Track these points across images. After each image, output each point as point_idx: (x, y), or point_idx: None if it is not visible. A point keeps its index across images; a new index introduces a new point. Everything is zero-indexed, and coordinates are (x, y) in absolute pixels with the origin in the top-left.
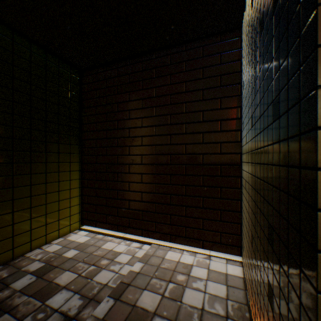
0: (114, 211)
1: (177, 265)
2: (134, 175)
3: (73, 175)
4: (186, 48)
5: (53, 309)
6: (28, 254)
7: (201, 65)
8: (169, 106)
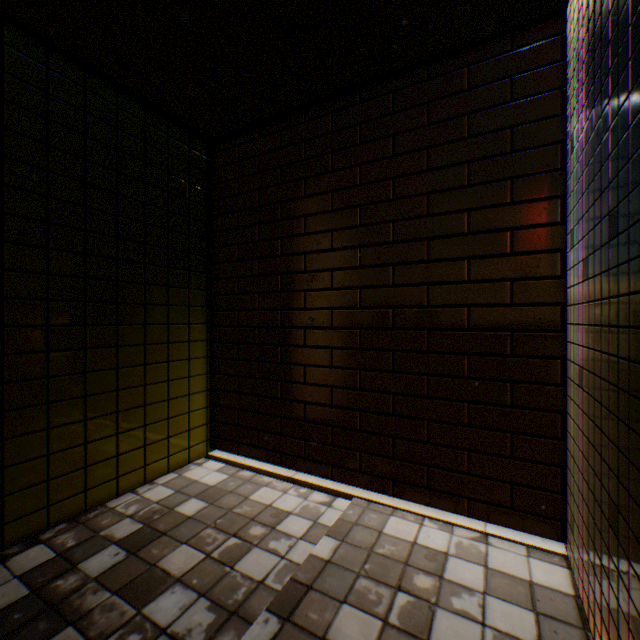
0: (273, 425)
1: (411, 550)
2: (315, 350)
3: (196, 349)
4: (429, 74)
5: (157, 627)
6: (113, 503)
7: (464, 108)
8: (390, 203)
